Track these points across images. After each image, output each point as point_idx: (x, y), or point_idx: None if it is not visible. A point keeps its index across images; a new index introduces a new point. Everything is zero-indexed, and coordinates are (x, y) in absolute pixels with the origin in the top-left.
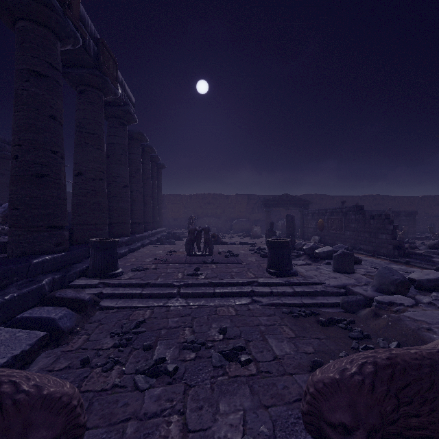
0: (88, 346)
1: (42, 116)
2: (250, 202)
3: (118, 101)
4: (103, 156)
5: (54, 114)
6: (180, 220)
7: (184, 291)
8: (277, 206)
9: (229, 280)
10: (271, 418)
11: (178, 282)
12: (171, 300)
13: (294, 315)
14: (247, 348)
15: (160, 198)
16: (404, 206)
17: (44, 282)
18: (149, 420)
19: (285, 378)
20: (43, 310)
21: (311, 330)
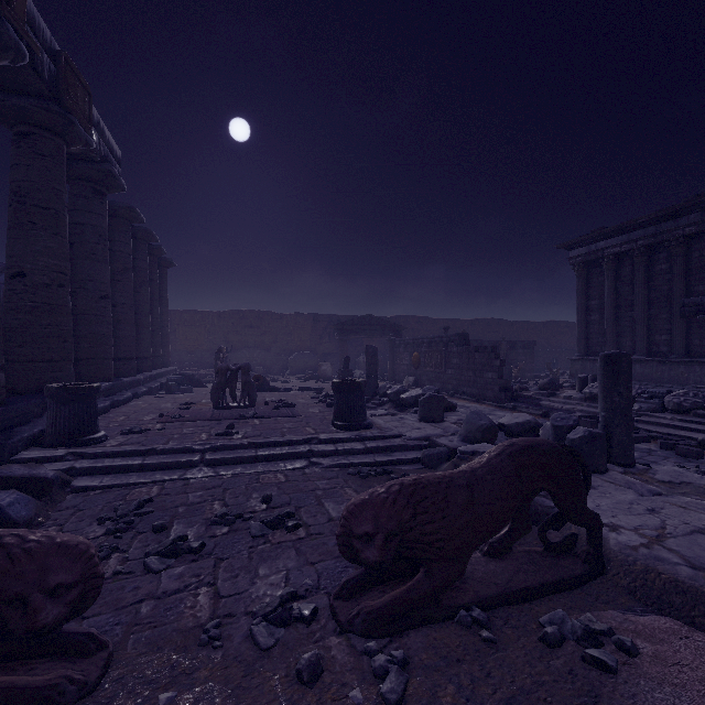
0: None
1: None
2: (318, 326)
3: (91, 155)
4: (64, 247)
5: None
6: (200, 354)
7: (212, 457)
8: (357, 333)
9: (278, 438)
10: (317, 571)
11: (201, 446)
12: (190, 470)
13: (362, 476)
14: (297, 514)
15: (166, 317)
16: (524, 334)
17: None
18: (171, 597)
19: None
20: None
21: None
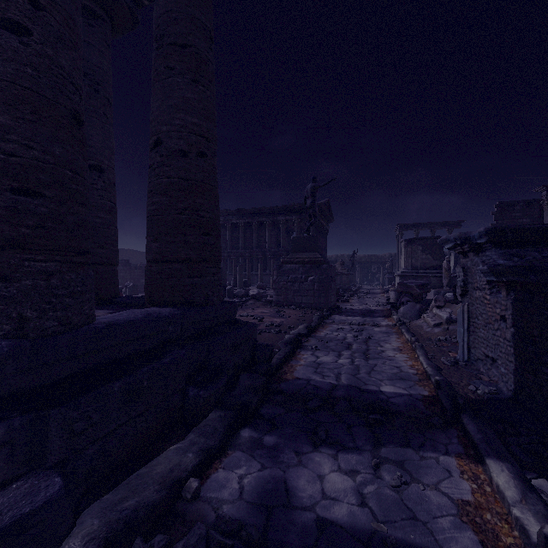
0: None
1: None
2: None
3: None
4: None
5: None
6: None
7: None
8: None
9: None
10: None
11: None
12: None
13: None
14: None
15: None
16: None
17: None
18: None
19: None
20: None
21: None
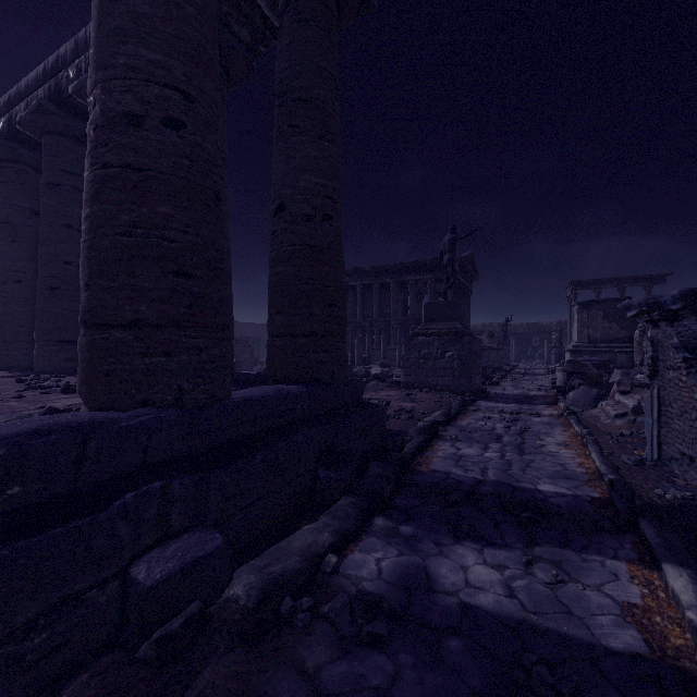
0: None
1: None
2: None
3: None
4: None
5: None
6: None
7: None
8: None
9: None
10: None
11: None
12: None
13: None
14: None
15: None
16: (249, 332)
17: None
18: None
19: None
20: None
21: None
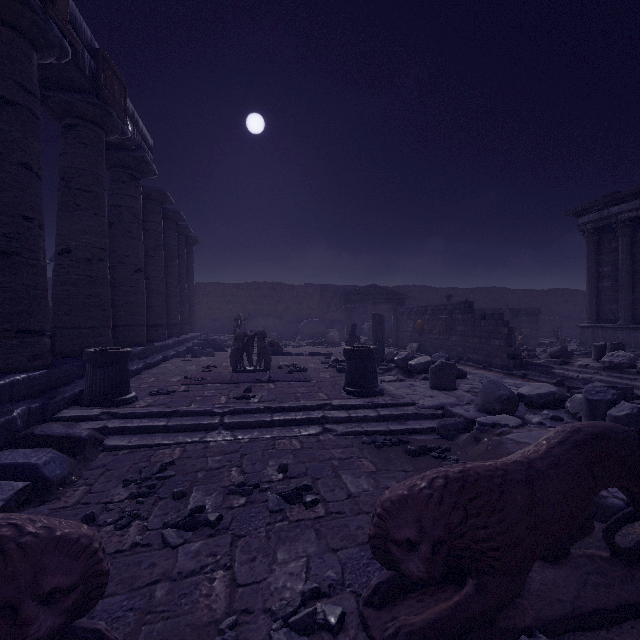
0: (90, 500)
1: (8, 163)
2: (325, 296)
3: (127, 144)
4: (104, 226)
5: (28, 162)
6: (221, 321)
7: (230, 421)
8: (362, 302)
9: (293, 403)
10: (340, 561)
11: (220, 409)
12: (210, 433)
13: (377, 445)
14: (314, 487)
15: (192, 288)
16: (526, 302)
17: (15, 414)
18: (186, 580)
19: (360, 517)
20: (17, 453)
21: (397, 462)
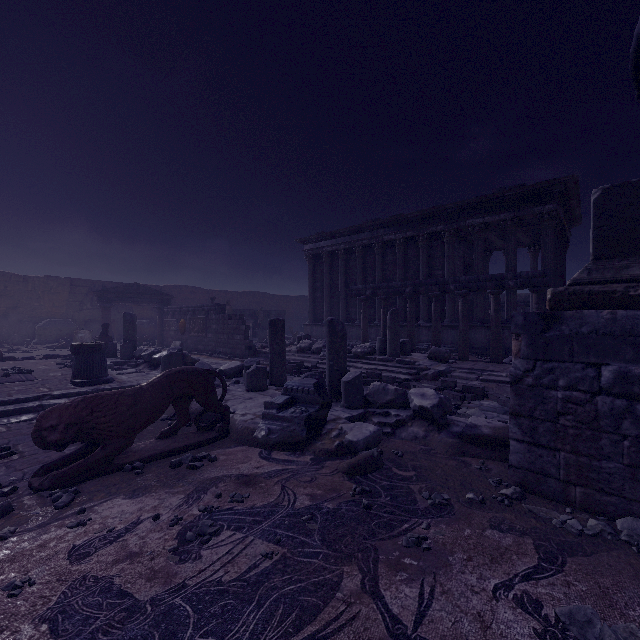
0: None
1: None
2: (77, 291)
3: None
4: None
5: None
6: None
7: None
8: (122, 301)
9: (3, 398)
10: (24, 472)
11: None
12: None
13: None
14: (14, 448)
15: None
16: (282, 305)
17: None
18: None
19: (51, 452)
20: None
21: None
